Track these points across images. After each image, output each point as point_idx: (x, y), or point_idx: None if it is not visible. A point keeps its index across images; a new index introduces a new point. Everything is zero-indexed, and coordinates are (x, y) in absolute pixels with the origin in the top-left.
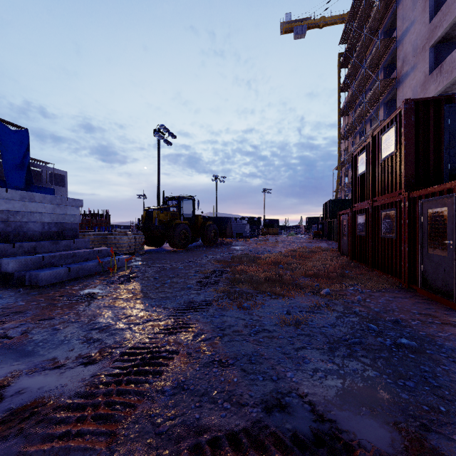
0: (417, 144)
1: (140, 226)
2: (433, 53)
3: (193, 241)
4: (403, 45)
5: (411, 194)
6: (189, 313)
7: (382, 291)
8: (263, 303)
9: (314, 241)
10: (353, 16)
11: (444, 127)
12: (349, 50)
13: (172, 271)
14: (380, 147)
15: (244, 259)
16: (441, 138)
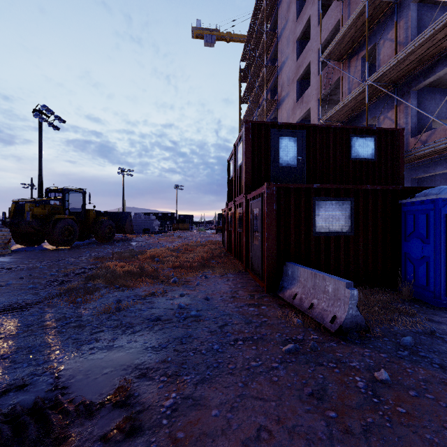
0: (254, 157)
1: (6, 221)
2: (299, 86)
3: (86, 238)
4: (282, 74)
5: (247, 197)
6: (3, 315)
7: (223, 276)
8: (101, 296)
9: (217, 235)
10: (250, 39)
11: (271, 146)
12: (248, 68)
13: (28, 271)
14: (237, 156)
15: (124, 255)
16: (269, 154)
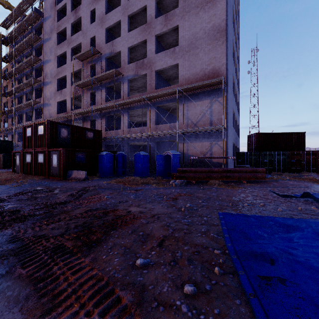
0: (50, 134)
1: None
2: (59, 82)
3: None
4: (46, 67)
5: (49, 149)
6: None
7: (40, 179)
8: None
9: None
10: (13, 17)
11: (58, 131)
12: (10, 38)
13: None
14: (38, 130)
15: None
16: (57, 134)
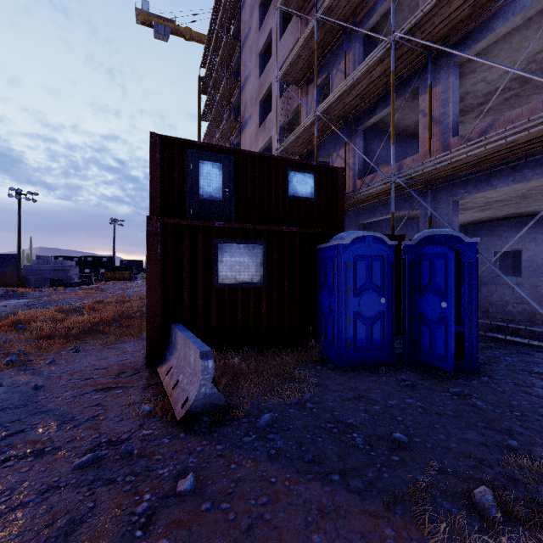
0: (163, 184)
1: None
2: (262, 109)
3: None
4: (245, 91)
5: None
6: None
7: (109, 346)
8: None
9: None
10: (211, 41)
11: (187, 171)
12: (209, 78)
13: None
14: None
15: None
16: (185, 181)
